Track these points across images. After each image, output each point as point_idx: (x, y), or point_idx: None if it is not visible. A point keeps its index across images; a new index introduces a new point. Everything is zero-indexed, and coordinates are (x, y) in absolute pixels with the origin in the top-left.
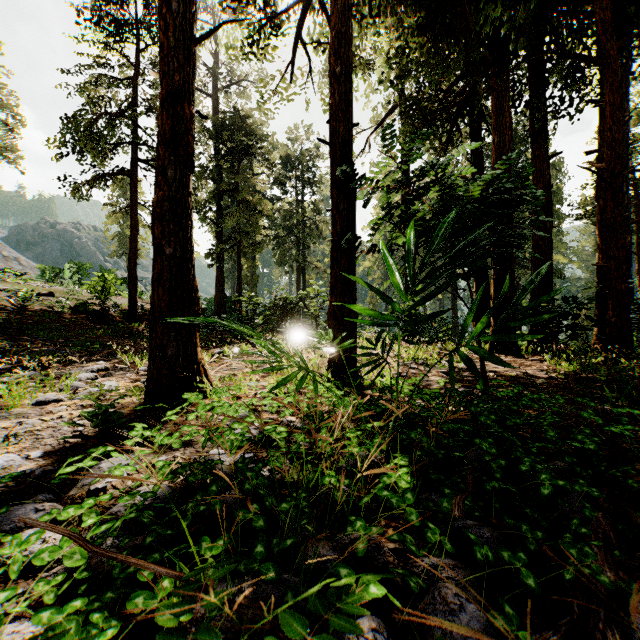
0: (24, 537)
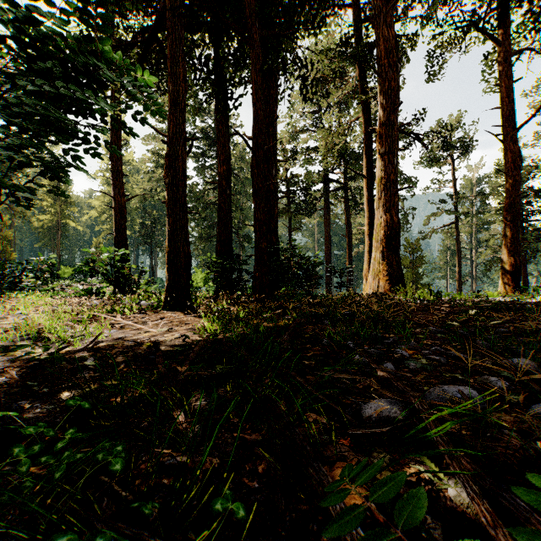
0: None
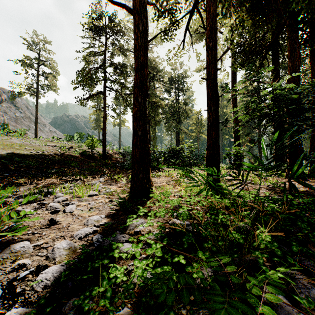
0: (125, 245)
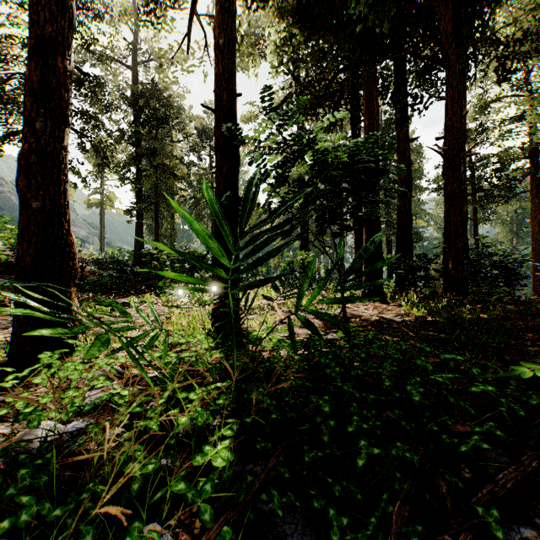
0: None
